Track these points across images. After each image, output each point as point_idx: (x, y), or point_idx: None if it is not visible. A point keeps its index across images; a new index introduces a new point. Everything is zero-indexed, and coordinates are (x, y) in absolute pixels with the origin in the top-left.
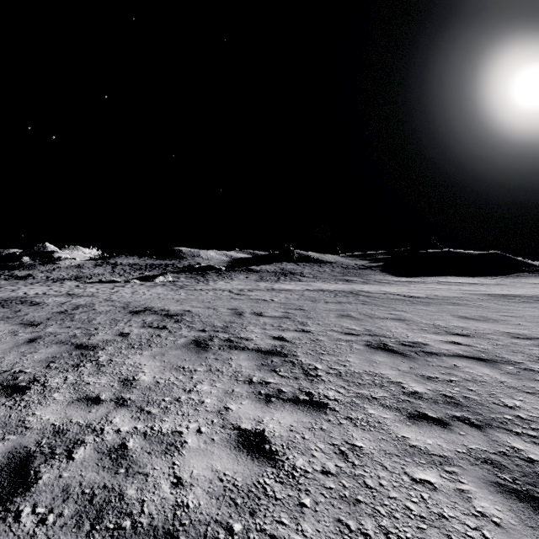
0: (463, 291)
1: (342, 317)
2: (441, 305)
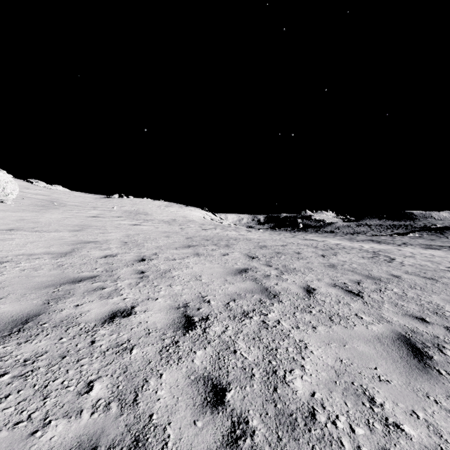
0: None
1: None
2: None
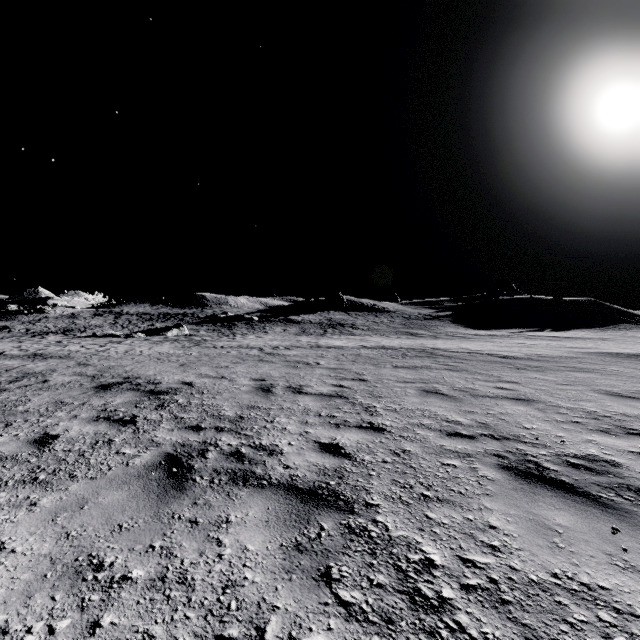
0: (570, 349)
1: (428, 396)
2: (561, 371)
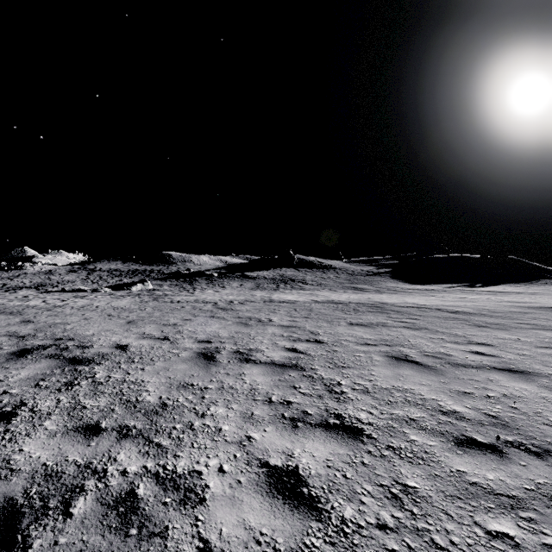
0: (512, 303)
1: (400, 366)
2: (526, 329)
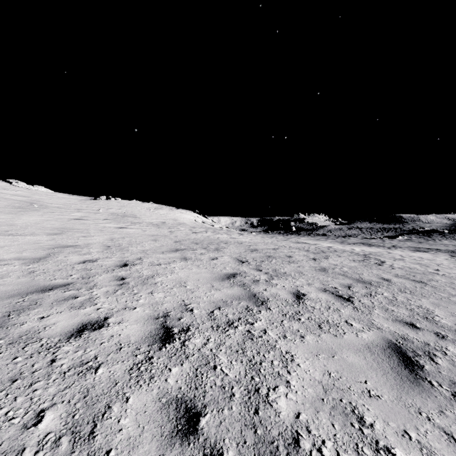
0: None
1: None
2: None
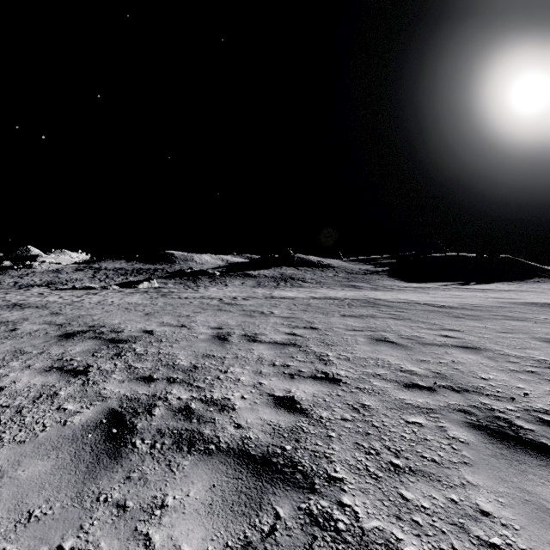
0: (497, 299)
1: (378, 344)
2: (496, 319)
